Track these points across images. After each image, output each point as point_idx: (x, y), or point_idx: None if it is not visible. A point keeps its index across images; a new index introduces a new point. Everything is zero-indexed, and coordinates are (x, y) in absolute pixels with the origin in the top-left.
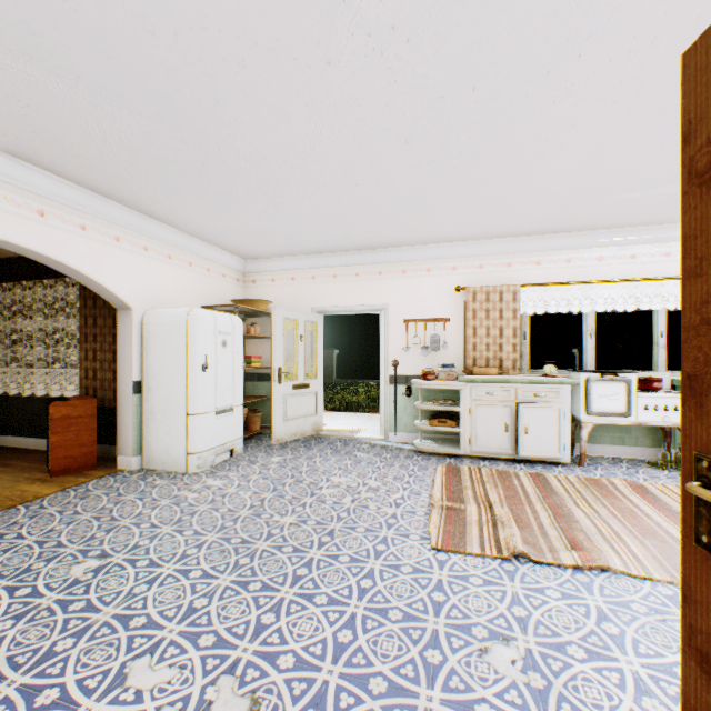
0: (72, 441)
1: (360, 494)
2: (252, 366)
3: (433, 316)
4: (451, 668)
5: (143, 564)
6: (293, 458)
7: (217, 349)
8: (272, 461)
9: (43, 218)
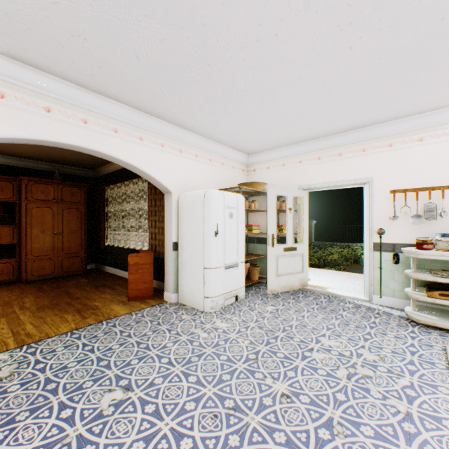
0: (139, 279)
1: (355, 369)
2: (252, 232)
3: (426, 184)
4: None
5: (149, 411)
6: (284, 309)
7: (225, 219)
8: (266, 310)
9: (116, 134)
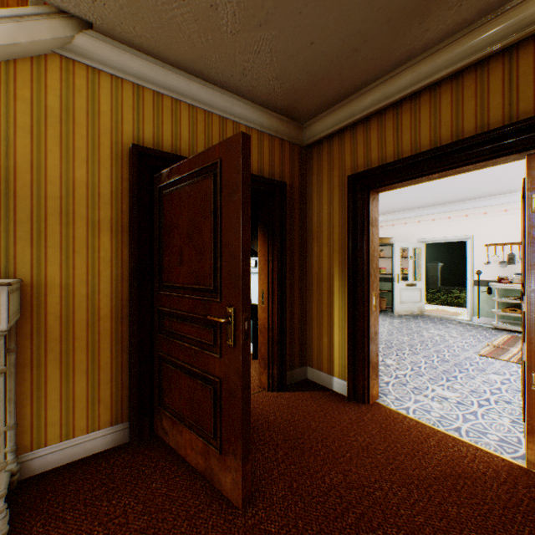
0: None
1: (444, 337)
2: (381, 273)
3: (509, 241)
4: (469, 373)
5: None
6: (406, 321)
7: None
8: (394, 321)
9: None
